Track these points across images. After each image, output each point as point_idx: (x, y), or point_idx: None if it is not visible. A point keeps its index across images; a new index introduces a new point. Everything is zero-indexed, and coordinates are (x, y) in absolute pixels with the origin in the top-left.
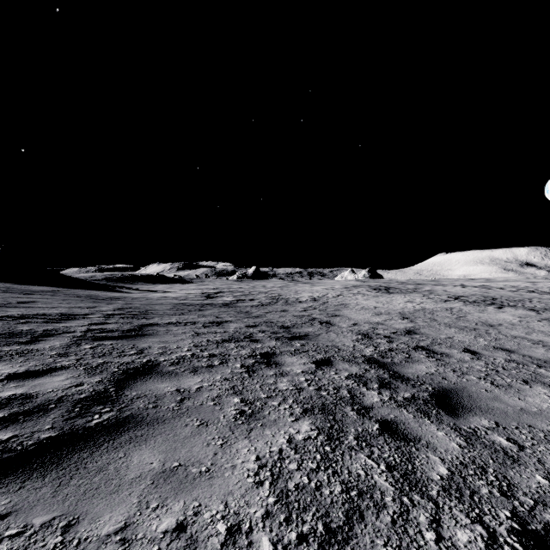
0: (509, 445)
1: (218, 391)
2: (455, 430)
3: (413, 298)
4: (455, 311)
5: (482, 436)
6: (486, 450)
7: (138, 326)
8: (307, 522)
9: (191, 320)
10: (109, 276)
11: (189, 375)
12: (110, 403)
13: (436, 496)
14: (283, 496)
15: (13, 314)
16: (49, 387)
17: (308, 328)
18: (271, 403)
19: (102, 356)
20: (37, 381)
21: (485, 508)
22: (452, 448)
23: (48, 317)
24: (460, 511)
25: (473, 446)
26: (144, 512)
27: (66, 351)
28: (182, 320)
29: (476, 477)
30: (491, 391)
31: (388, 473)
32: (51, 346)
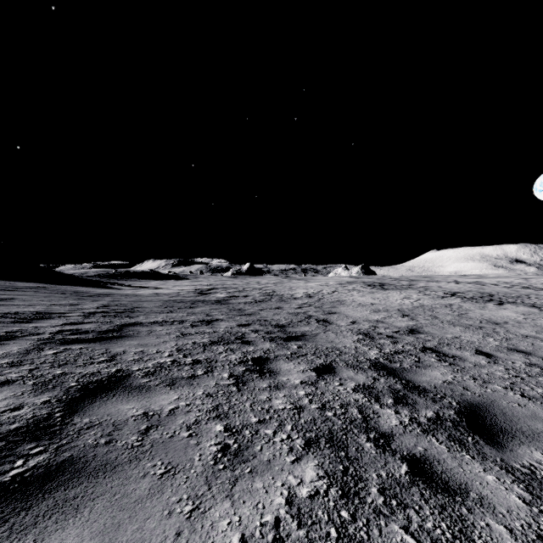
0: None
1: (197, 414)
2: (508, 472)
3: (410, 294)
4: (455, 308)
5: None
6: None
7: (118, 326)
8: None
9: (179, 318)
10: (102, 272)
11: (164, 389)
12: (47, 438)
13: None
14: None
15: None
16: None
17: (305, 327)
18: (263, 431)
19: (63, 364)
20: None
21: None
22: (515, 505)
23: (19, 316)
24: None
25: (541, 500)
26: None
27: (22, 358)
28: (169, 318)
29: None
30: (526, 406)
31: None
32: (6, 352)
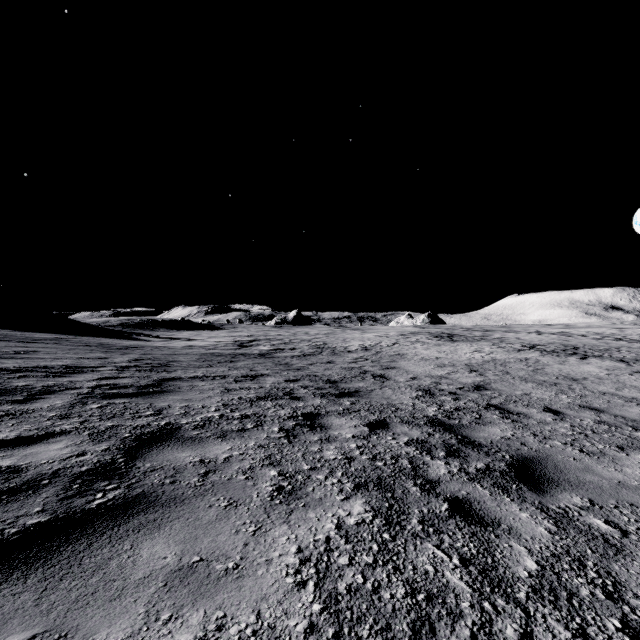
0: (609, 530)
1: (251, 461)
2: (542, 511)
3: (481, 347)
4: (531, 362)
5: (575, 518)
6: (582, 537)
7: (157, 381)
8: (362, 638)
9: (220, 373)
10: (126, 321)
11: (216, 441)
12: (117, 478)
13: (524, 600)
14: (331, 602)
15: (8, 366)
16: (43, 457)
17: (359, 383)
18: (315, 477)
19: (112, 417)
20: (29, 450)
21: (587, 616)
22: (540, 534)
23: (50, 370)
24: (556, 621)
25: (565, 531)
26: (153, 627)
27: (68, 411)
28: (210, 373)
29: (573, 573)
30: (581, 460)
31: (463, 568)
32: (51, 406)
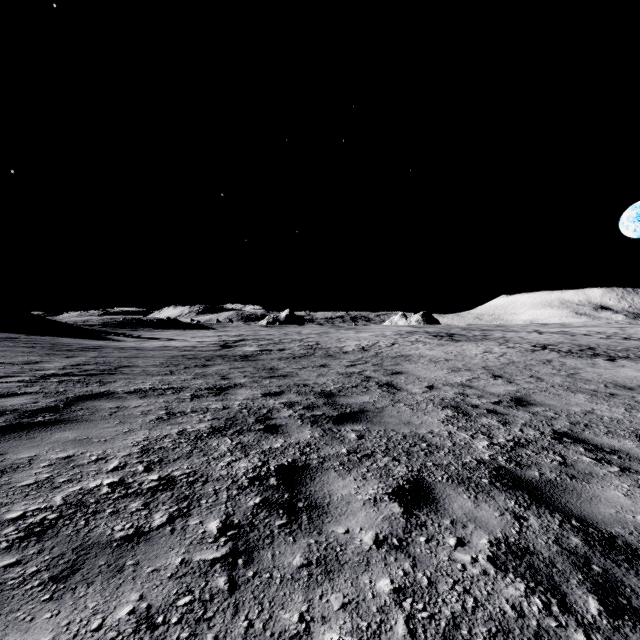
0: None
1: None
2: None
3: (490, 347)
4: (558, 365)
5: None
6: None
7: (68, 401)
8: None
9: (177, 383)
10: (108, 320)
11: (29, 603)
12: None
13: None
14: None
15: None
16: None
17: (363, 396)
18: None
19: None
20: None
21: None
22: None
23: None
24: None
25: None
26: None
27: None
28: (163, 384)
29: None
30: None
31: None
32: None
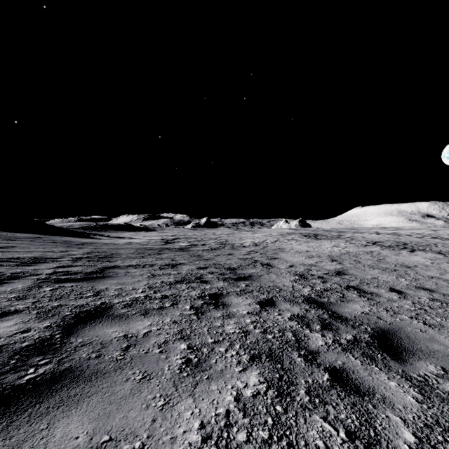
0: None
1: (166, 336)
2: (406, 379)
3: (338, 243)
4: (375, 254)
5: (435, 385)
6: (446, 405)
7: (101, 269)
8: None
9: (149, 262)
10: (85, 225)
11: (139, 318)
12: (51, 353)
13: None
14: None
15: None
16: None
17: (252, 270)
18: (218, 349)
19: (59, 298)
20: None
21: None
22: (410, 403)
23: (21, 260)
24: None
25: (430, 400)
26: None
27: (26, 293)
28: (141, 262)
29: (448, 445)
30: (426, 331)
31: (350, 443)
32: (13, 289)
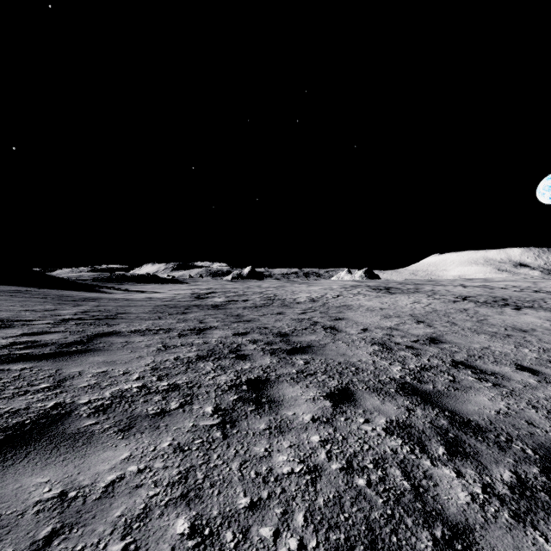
0: None
1: (151, 491)
2: None
3: (419, 299)
4: (472, 313)
5: None
6: None
7: (89, 337)
8: None
9: (166, 326)
10: (98, 276)
11: (112, 439)
12: None
13: None
14: None
15: None
16: None
17: (311, 336)
18: (257, 532)
19: None
20: None
21: None
22: None
23: None
24: None
25: None
26: None
27: None
28: (155, 326)
29: None
30: None
31: None
32: None
